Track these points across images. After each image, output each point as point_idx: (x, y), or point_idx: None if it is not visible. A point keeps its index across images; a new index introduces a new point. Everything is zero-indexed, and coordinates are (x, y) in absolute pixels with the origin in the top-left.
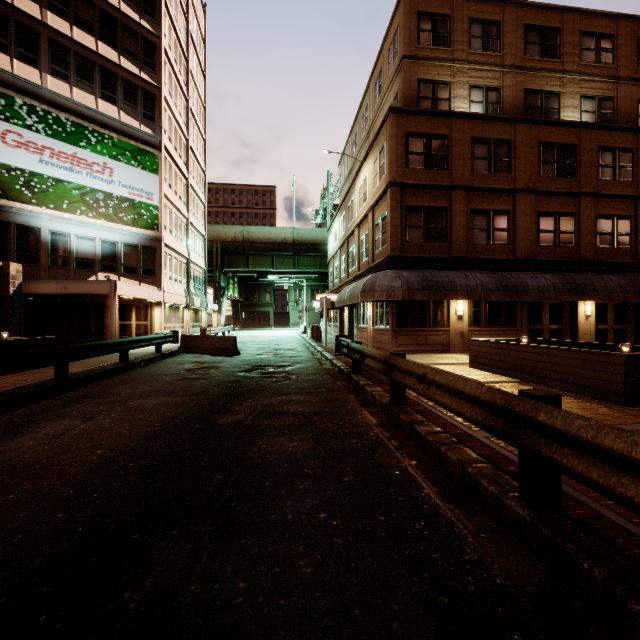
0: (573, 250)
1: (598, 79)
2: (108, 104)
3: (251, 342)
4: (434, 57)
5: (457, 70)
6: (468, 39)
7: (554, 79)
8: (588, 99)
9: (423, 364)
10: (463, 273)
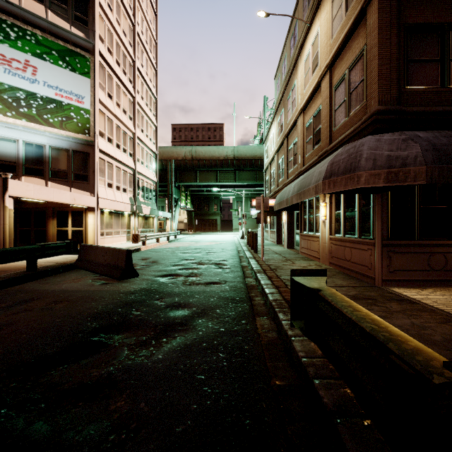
0: None
1: None
2: (33, 1)
3: (184, 249)
4: None
5: None
6: None
7: None
8: None
9: None
10: None
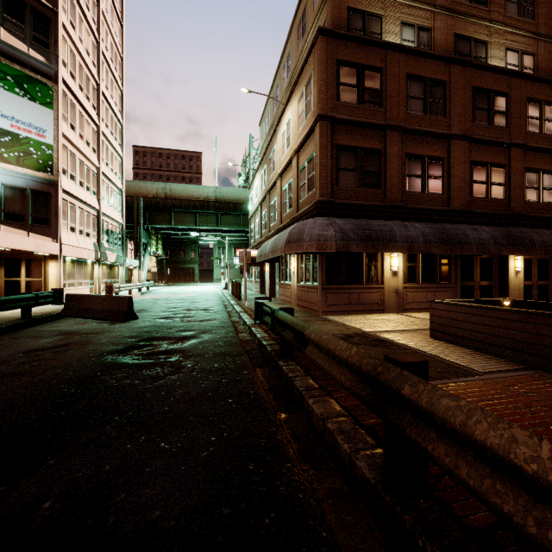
0: (504, 203)
1: (521, 33)
2: None
3: (165, 300)
4: None
5: (389, 3)
6: None
7: (482, 27)
8: (512, 52)
9: (368, 333)
10: (401, 222)
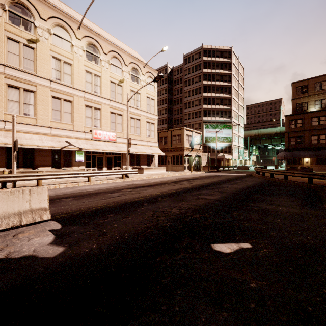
0: None
1: None
2: (221, 118)
3: None
4: (301, 97)
5: (310, 98)
6: (314, 88)
7: None
8: None
9: None
10: (304, 152)
